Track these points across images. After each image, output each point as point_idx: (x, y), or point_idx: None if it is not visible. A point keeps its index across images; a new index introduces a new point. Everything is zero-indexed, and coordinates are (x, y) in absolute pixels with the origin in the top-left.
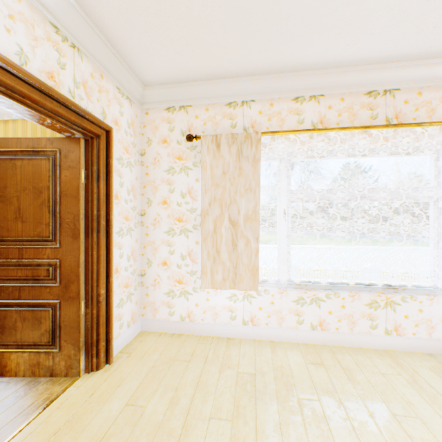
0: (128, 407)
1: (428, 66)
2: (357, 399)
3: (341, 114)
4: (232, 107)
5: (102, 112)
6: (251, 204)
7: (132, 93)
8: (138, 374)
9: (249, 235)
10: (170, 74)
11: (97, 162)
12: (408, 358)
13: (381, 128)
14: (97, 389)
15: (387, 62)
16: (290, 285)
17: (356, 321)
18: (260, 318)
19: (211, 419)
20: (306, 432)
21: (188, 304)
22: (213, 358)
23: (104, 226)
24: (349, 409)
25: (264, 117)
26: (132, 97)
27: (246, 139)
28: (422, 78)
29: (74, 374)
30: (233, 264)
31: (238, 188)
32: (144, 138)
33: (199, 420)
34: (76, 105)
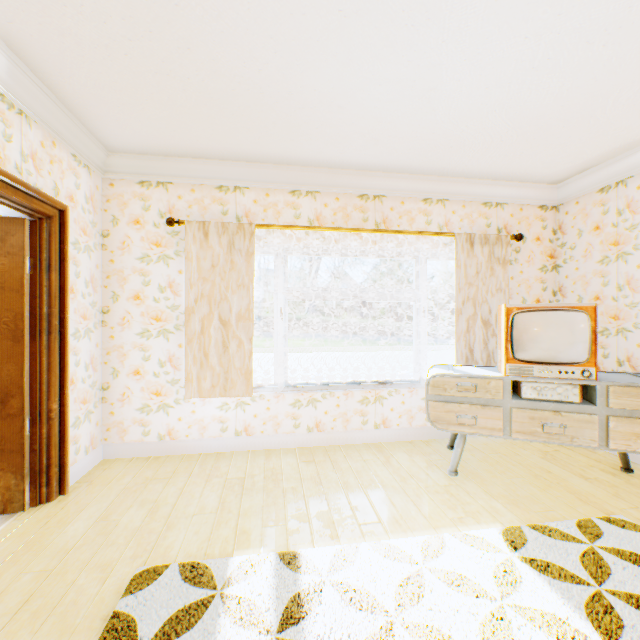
0: (99, 523)
1: (408, 180)
2: (336, 480)
3: (336, 213)
4: (223, 191)
5: (54, 188)
6: (245, 301)
7: (93, 160)
8: (106, 497)
9: (243, 336)
10: (146, 146)
11: (49, 249)
12: (391, 447)
13: (370, 232)
14: (54, 517)
15: (374, 170)
16: (287, 388)
17: (350, 419)
18: (255, 426)
19: (195, 515)
20: (285, 507)
21: (168, 419)
22: (200, 471)
23: (57, 326)
24: (326, 487)
25: (259, 207)
26: (93, 165)
27: (239, 230)
28: (404, 189)
29: (15, 509)
30: (225, 368)
31: (230, 284)
32: (108, 215)
33: (183, 518)
34: (26, 184)
